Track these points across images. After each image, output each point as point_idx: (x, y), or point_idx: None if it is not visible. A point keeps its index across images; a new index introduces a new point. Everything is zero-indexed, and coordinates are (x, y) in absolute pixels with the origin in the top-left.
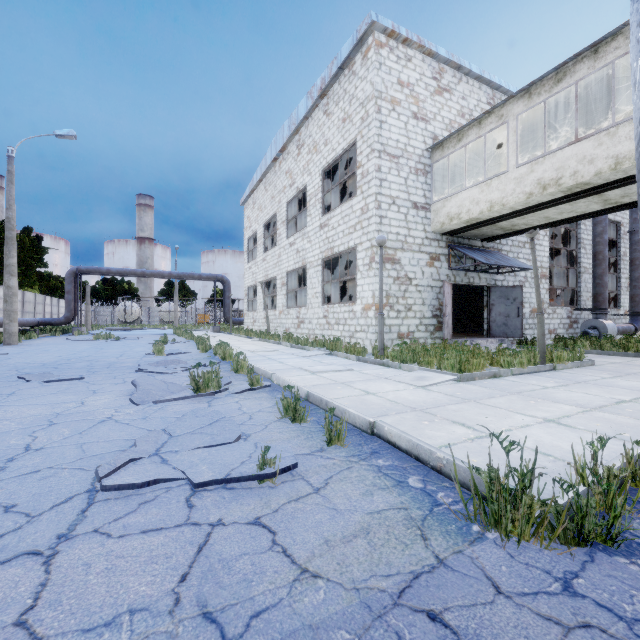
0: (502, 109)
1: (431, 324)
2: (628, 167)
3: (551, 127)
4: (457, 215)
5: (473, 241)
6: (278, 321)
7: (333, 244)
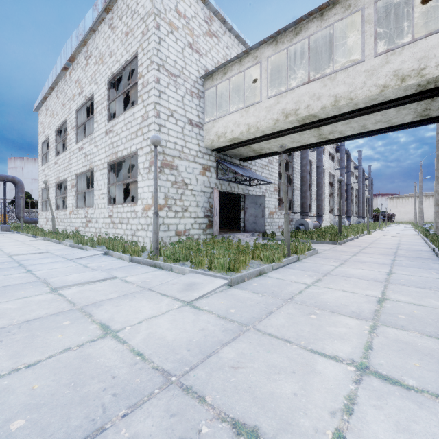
0: (257, 51)
1: (203, 223)
2: (343, 105)
3: (285, 81)
4: (223, 134)
5: (234, 159)
6: (68, 220)
7: (117, 149)
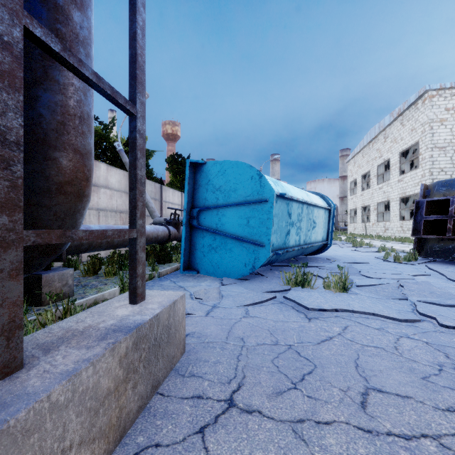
0: None
1: None
2: None
3: None
4: None
5: None
6: (371, 229)
7: (405, 190)
